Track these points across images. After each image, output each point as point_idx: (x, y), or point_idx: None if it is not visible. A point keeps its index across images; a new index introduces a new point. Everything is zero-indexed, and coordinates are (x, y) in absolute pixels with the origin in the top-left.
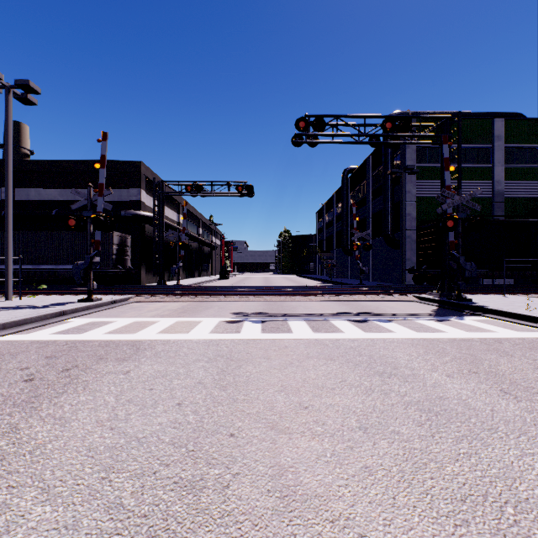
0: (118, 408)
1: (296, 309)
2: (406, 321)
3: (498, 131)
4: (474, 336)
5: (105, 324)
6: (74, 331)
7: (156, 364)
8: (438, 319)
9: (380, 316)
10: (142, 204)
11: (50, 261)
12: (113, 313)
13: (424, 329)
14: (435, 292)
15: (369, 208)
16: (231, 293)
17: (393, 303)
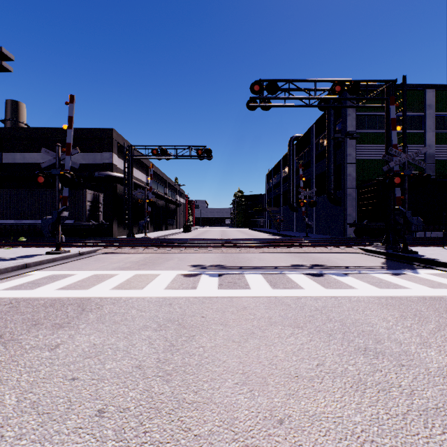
0: (11, 420)
1: (251, 261)
2: (362, 275)
3: (430, 101)
4: (442, 294)
5: (63, 277)
6: (27, 286)
7: (95, 333)
8: (392, 272)
9: (334, 269)
10: (114, 166)
11: (31, 216)
12: (77, 265)
13: (385, 285)
14: (380, 244)
15: (313, 170)
16: (191, 245)
17: (341, 254)
